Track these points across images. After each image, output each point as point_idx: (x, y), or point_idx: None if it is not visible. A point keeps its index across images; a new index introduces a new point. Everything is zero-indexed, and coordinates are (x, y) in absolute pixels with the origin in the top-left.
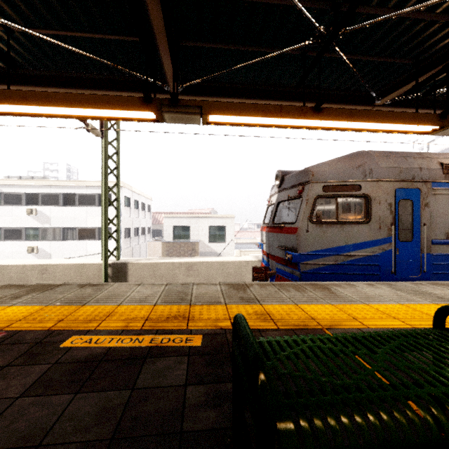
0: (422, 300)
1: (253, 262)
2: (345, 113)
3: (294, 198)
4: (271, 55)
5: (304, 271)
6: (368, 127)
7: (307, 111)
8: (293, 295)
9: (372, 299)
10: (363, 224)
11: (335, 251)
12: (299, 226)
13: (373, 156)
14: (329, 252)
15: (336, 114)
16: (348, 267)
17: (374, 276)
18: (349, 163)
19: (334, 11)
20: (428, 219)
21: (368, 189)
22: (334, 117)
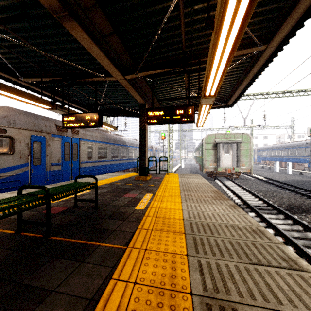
0: None
1: None
2: None
3: None
4: None
5: None
6: (10, 95)
7: None
8: None
9: None
10: (9, 155)
11: None
12: None
13: (16, 112)
14: None
15: None
16: None
17: (17, 188)
18: None
19: None
20: (49, 153)
21: (12, 133)
22: None
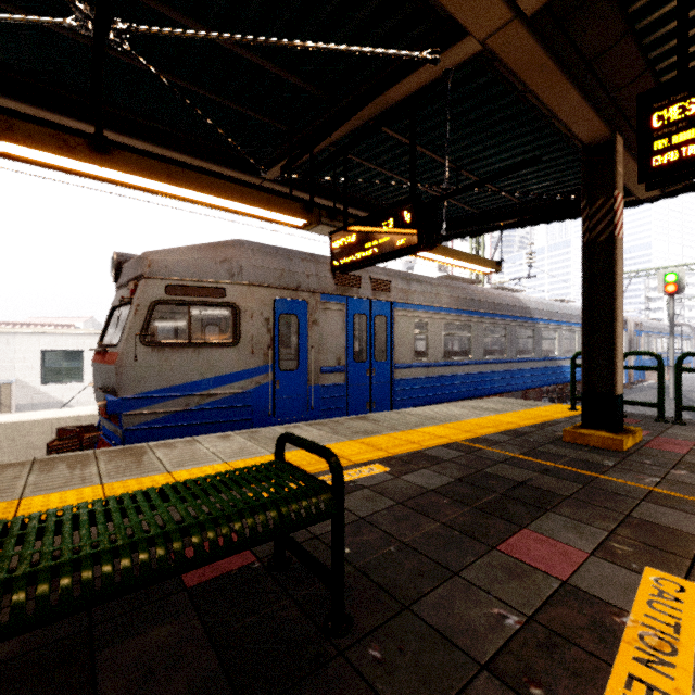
0: (264, 451)
1: (92, 416)
2: (158, 168)
3: (126, 302)
4: (0, 16)
5: (131, 428)
6: (212, 201)
7: (78, 145)
8: (49, 477)
9: (193, 461)
10: (230, 348)
11: (186, 390)
12: (120, 350)
13: (247, 248)
14: (175, 392)
15: (141, 166)
16: (206, 413)
17: (245, 423)
18: (212, 255)
19: None
20: (317, 341)
21: (237, 295)
22: (136, 170)
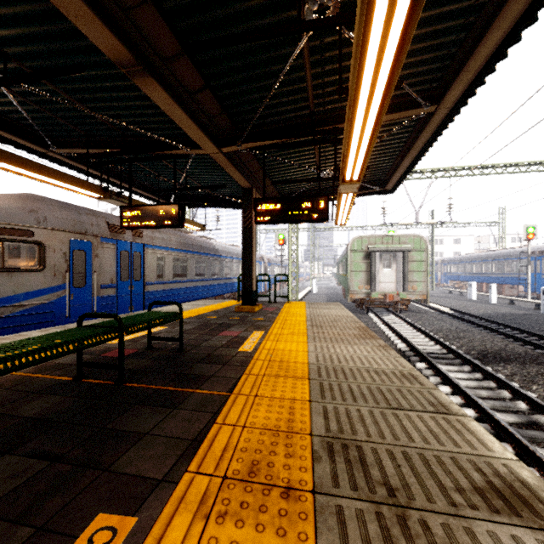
0: None
1: None
2: (16, 159)
3: None
4: None
5: None
6: (42, 178)
7: None
8: None
9: None
10: (37, 272)
11: (1, 303)
12: None
13: (48, 204)
14: None
15: (4, 156)
16: (18, 319)
17: (49, 323)
18: (20, 206)
19: (4, 59)
20: (98, 268)
21: (43, 236)
22: (1, 159)
